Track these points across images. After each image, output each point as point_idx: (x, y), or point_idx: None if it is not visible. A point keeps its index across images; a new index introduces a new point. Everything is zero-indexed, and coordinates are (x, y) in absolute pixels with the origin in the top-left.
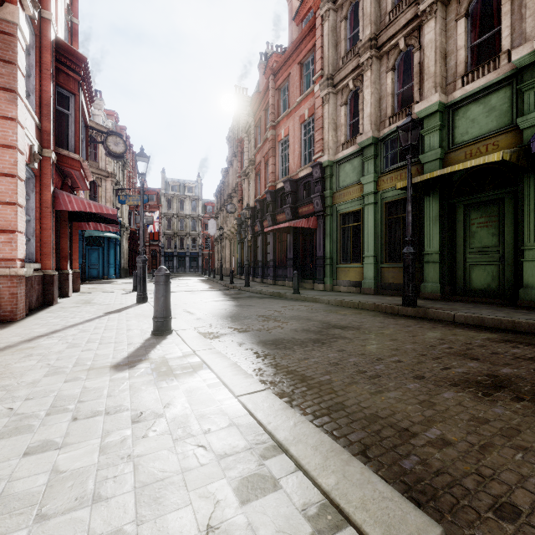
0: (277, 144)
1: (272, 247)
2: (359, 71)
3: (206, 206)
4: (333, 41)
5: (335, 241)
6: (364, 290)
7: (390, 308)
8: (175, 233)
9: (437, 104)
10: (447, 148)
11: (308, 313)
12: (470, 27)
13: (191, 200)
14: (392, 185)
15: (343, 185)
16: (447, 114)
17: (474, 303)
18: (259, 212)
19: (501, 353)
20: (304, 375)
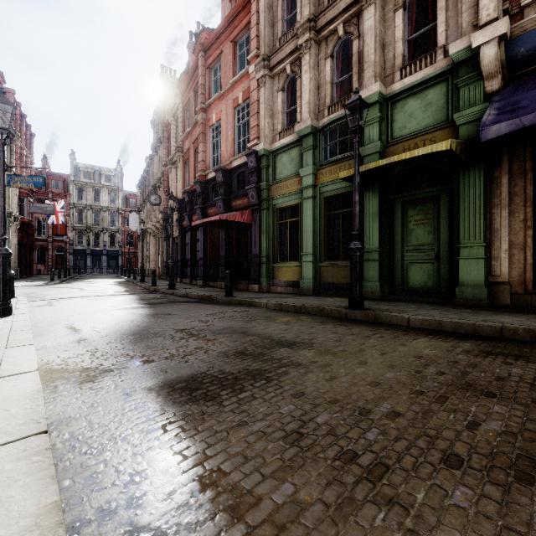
0: (208, 129)
1: (202, 243)
2: (297, 55)
3: (128, 199)
4: (270, 20)
5: (272, 237)
6: (303, 291)
7: (337, 312)
8: (87, 228)
9: (377, 94)
10: (386, 142)
11: (244, 323)
12: (407, 20)
13: (109, 190)
14: (331, 178)
15: (281, 177)
16: (386, 107)
17: (415, 303)
18: (188, 205)
19: (507, 377)
20: (239, 489)
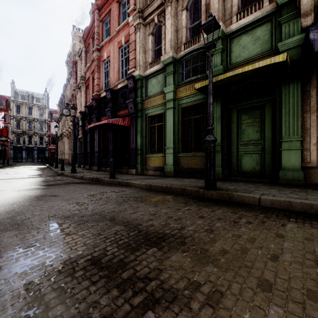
0: (101, 63)
1: (97, 141)
2: (162, 8)
3: (52, 114)
4: None
5: (144, 136)
6: (166, 173)
7: (196, 192)
8: (23, 132)
9: (220, 31)
10: (226, 67)
11: (116, 206)
12: None
13: (39, 108)
14: (186, 94)
15: (151, 94)
16: (226, 42)
17: (250, 183)
18: (88, 115)
19: None
20: None
